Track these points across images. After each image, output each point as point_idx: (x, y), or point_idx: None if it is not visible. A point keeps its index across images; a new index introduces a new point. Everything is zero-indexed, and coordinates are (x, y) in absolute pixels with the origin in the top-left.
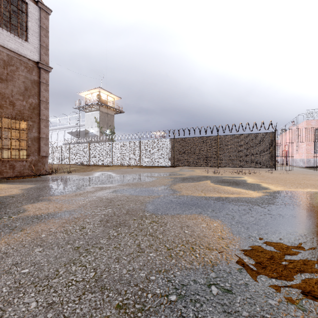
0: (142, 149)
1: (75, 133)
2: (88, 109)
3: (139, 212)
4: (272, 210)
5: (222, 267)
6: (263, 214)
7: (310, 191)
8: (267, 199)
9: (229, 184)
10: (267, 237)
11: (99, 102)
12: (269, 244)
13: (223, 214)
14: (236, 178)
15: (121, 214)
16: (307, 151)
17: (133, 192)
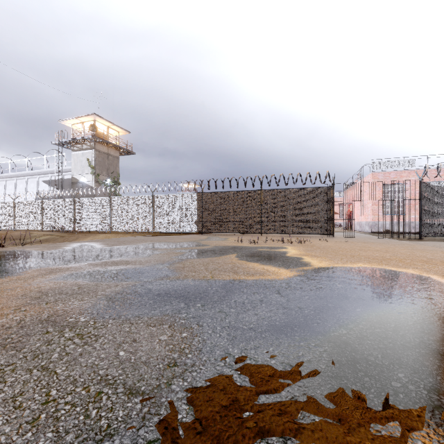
0: (156, 208)
1: (55, 182)
2: (76, 146)
3: (71, 317)
4: (293, 300)
5: (119, 441)
6: (275, 308)
7: (360, 267)
8: (296, 283)
9: (260, 258)
10: (253, 355)
11: (93, 136)
12: (246, 371)
13: (214, 313)
14: (276, 249)
15: (32, 323)
16: (373, 212)
17: (101, 276)
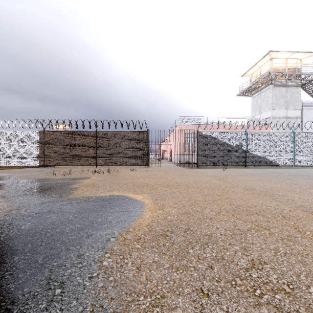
0: None
1: None
2: None
3: None
4: None
5: None
6: None
7: (106, 196)
8: None
9: (28, 192)
10: None
11: None
12: None
13: None
14: (75, 180)
15: None
16: (180, 150)
17: None
